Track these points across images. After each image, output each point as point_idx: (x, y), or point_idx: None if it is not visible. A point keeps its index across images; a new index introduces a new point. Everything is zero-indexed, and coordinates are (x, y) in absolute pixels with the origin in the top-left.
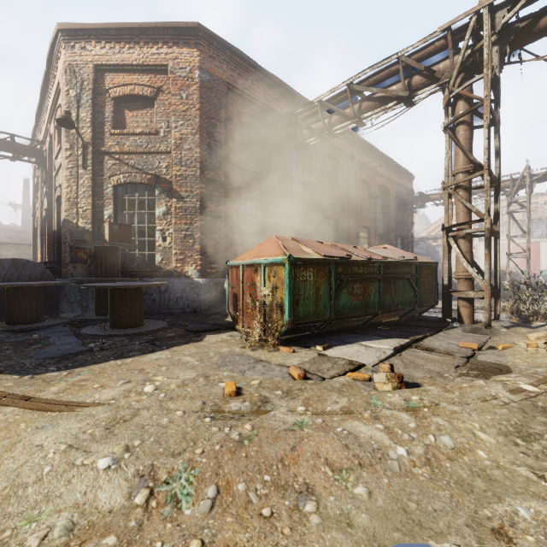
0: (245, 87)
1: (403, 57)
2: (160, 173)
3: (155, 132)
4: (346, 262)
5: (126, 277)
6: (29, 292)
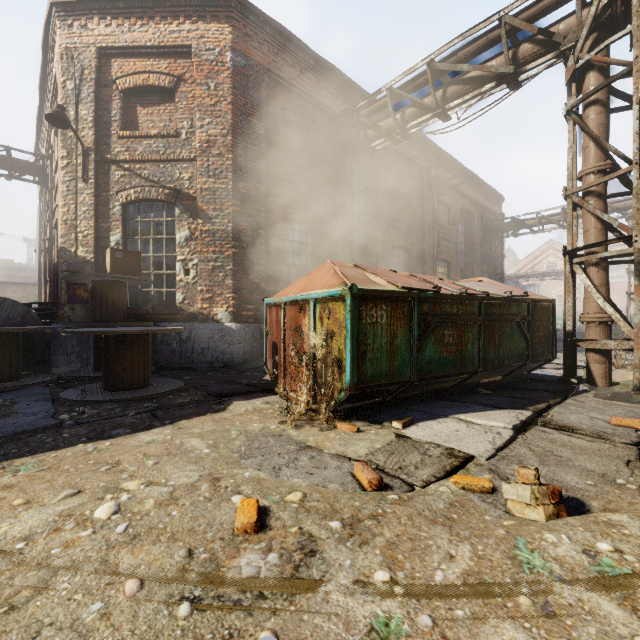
0: (292, 77)
1: (508, 17)
2: (181, 187)
3: (175, 134)
4: (434, 297)
5: (139, 321)
6: None
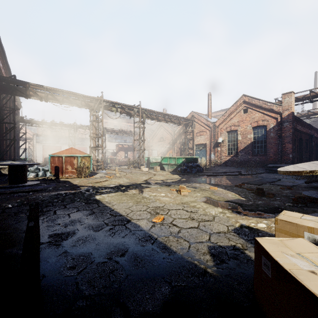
0: None
1: (82, 96)
2: None
3: None
4: None
5: None
6: None
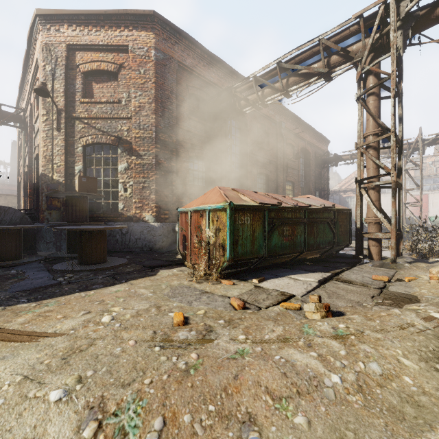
0: (193, 65)
1: (323, 40)
2: (122, 135)
3: (118, 101)
4: (277, 209)
5: (94, 221)
6: (9, 234)
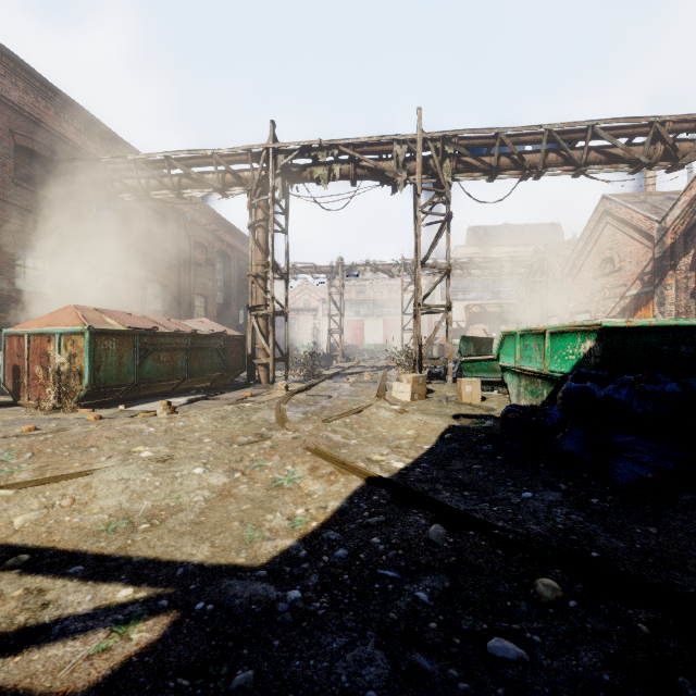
0: (25, 102)
1: (217, 155)
2: None
3: None
4: (152, 334)
5: None
6: None
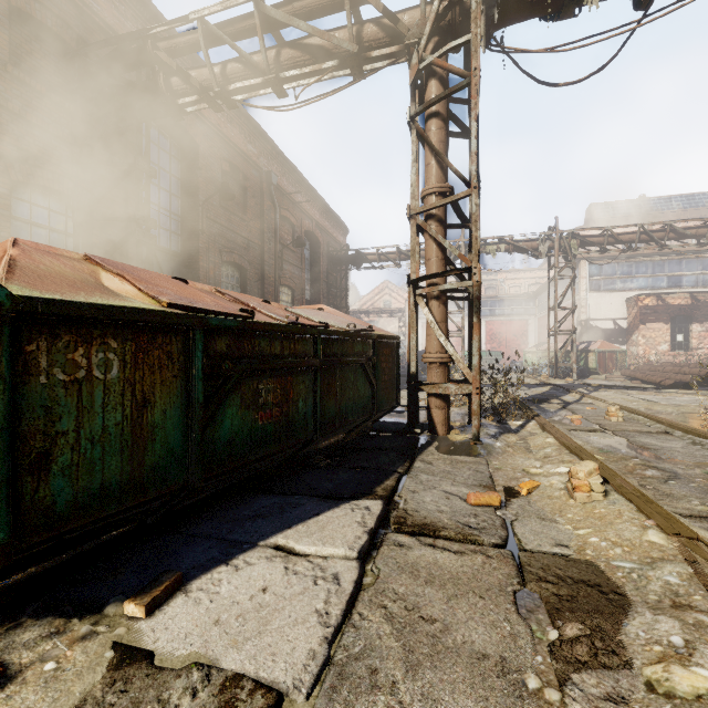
0: None
1: None
2: None
3: None
4: (238, 327)
5: None
6: None
